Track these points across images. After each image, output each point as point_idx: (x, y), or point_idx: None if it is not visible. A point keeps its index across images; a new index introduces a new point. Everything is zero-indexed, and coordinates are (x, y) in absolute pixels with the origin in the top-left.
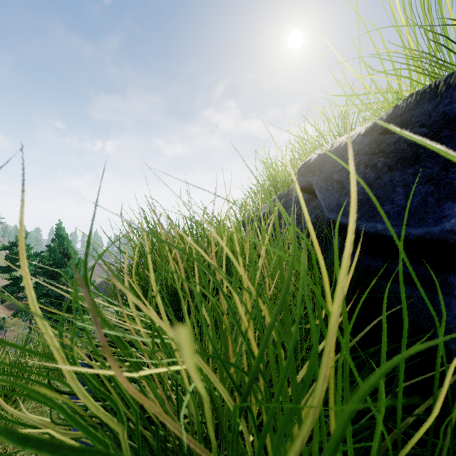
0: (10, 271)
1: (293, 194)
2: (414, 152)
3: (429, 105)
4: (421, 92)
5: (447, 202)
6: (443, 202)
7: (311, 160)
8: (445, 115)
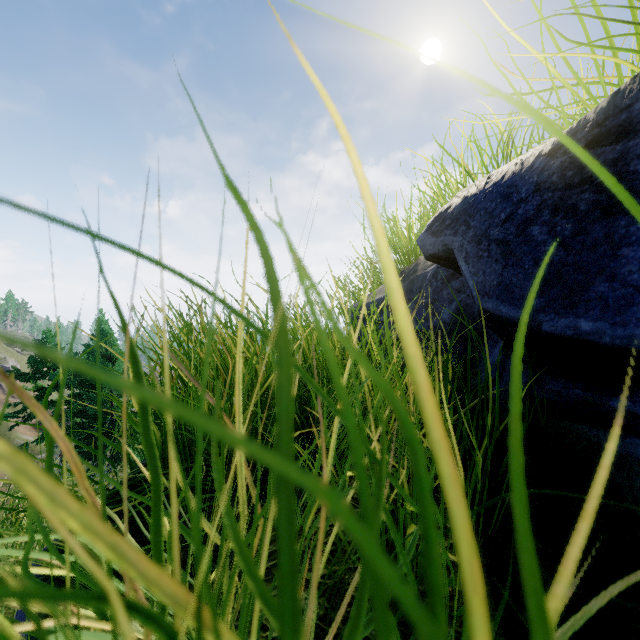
0: (35, 380)
1: (423, 269)
2: None
3: None
4: None
5: None
6: None
7: (451, 208)
8: None
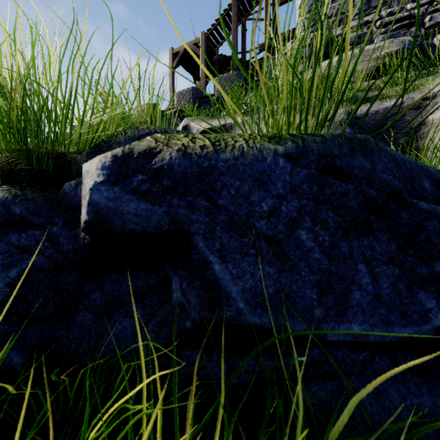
0: None
1: None
2: (366, 218)
3: (367, 163)
4: (349, 138)
5: (420, 291)
6: (415, 291)
7: (164, 159)
8: (387, 183)
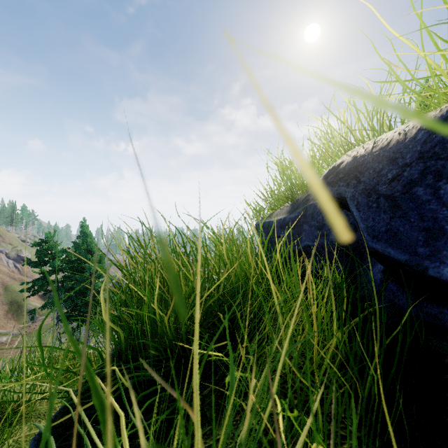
0: (40, 266)
1: (313, 199)
2: None
3: None
4: None
5: None
6: None
7: (343, 164)
8: None
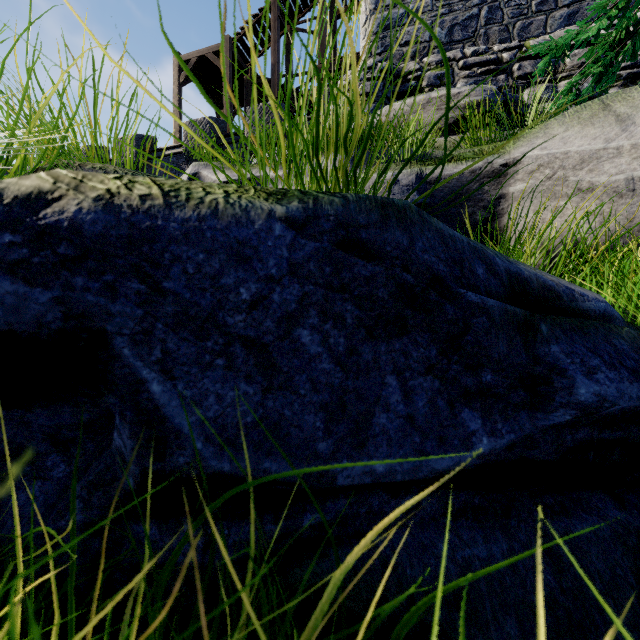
0: None
1: None
2: (400, 312)
3: (403, 238)
4: (382, 203)
5: (464, 409)
6: (458, 409)
7: (64, 211)
8: (428, 267)
